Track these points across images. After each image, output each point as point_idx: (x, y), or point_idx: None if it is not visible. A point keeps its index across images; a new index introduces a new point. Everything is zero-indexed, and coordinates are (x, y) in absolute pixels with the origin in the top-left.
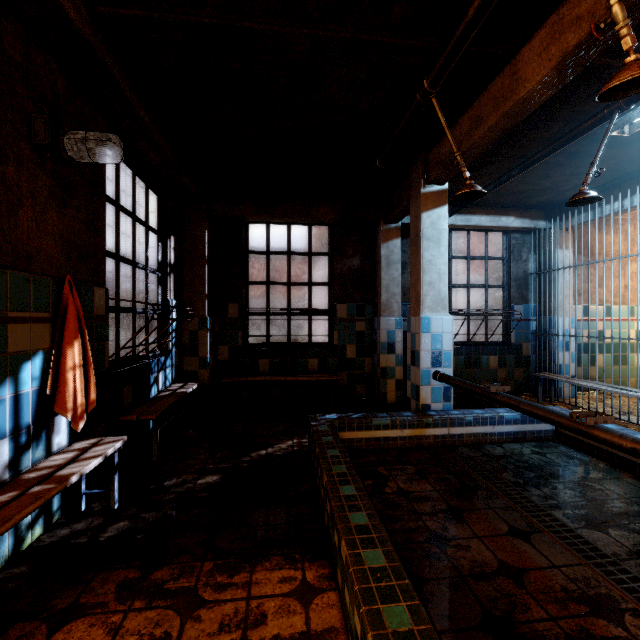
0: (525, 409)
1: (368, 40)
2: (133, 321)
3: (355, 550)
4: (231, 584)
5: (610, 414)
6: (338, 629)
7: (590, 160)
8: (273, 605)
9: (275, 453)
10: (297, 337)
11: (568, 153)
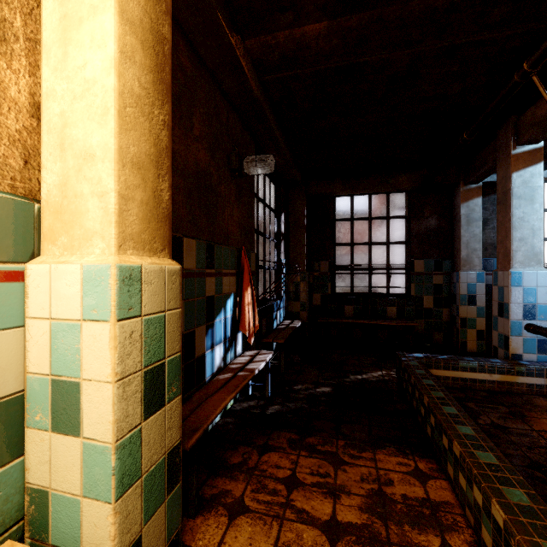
0: None
1: (464, 42)
2: (264, 275)
3: (467, 449)
4: (361, 457)
5: None
6: (453, 504)
7: None
8: (396, 476)
9: (369, 379)
10: (363, 288)
11: None
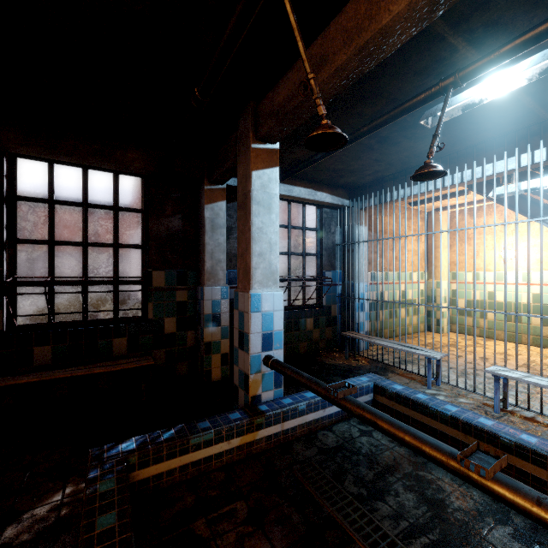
0: (385, 429)
1: None
2: None
3: None
4: None
5: (398, 365)
6: None
7: (392, 148)
8: None
9: (17, 540)
10: (121, 295)
11: (380, 137)
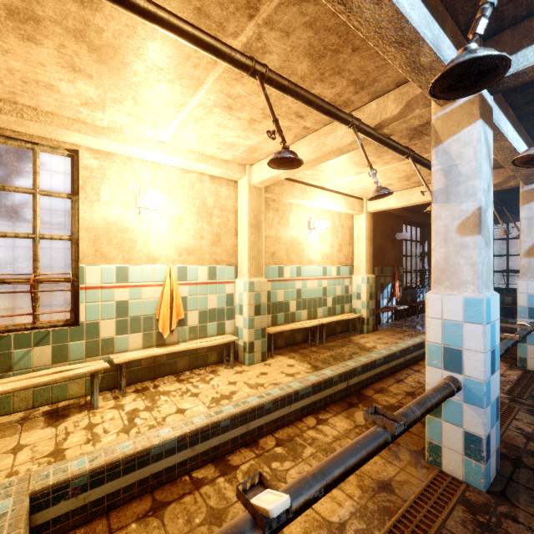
0: None
1: None
2: (411, 275)
3: None
4: None
5: None
6: None
7: None
8: None
9: None
10: None
11: None
